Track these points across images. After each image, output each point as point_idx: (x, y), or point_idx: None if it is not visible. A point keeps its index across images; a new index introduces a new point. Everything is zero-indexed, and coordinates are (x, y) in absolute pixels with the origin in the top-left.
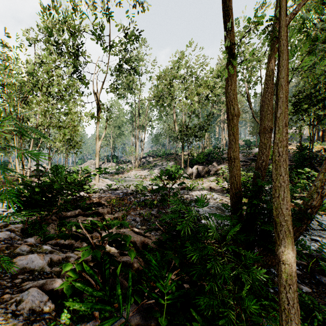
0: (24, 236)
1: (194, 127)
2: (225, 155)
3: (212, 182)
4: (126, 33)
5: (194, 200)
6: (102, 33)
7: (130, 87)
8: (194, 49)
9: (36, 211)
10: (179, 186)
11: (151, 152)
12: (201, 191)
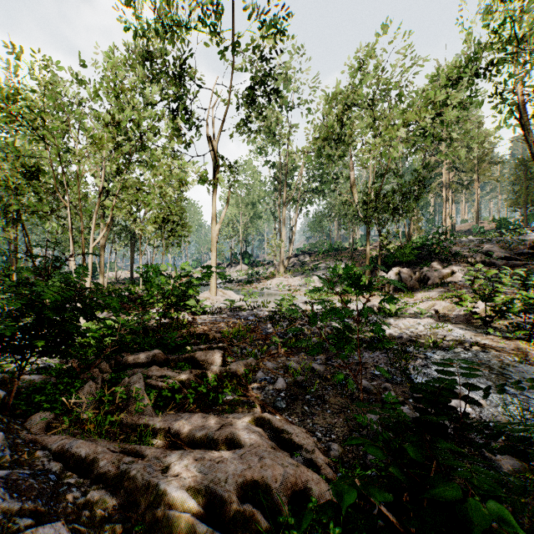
0: (1, 417)
1: (392, 192)
2: (458, 247)
3: (436, 300)
4: (262, 23)
5: (408, 341)
6: (217, 21)
7: (270, 132)
8: (394, 38)
9: (34, 355)
10: (365, 306)
11: (307, 247)
12: (419, 320)
